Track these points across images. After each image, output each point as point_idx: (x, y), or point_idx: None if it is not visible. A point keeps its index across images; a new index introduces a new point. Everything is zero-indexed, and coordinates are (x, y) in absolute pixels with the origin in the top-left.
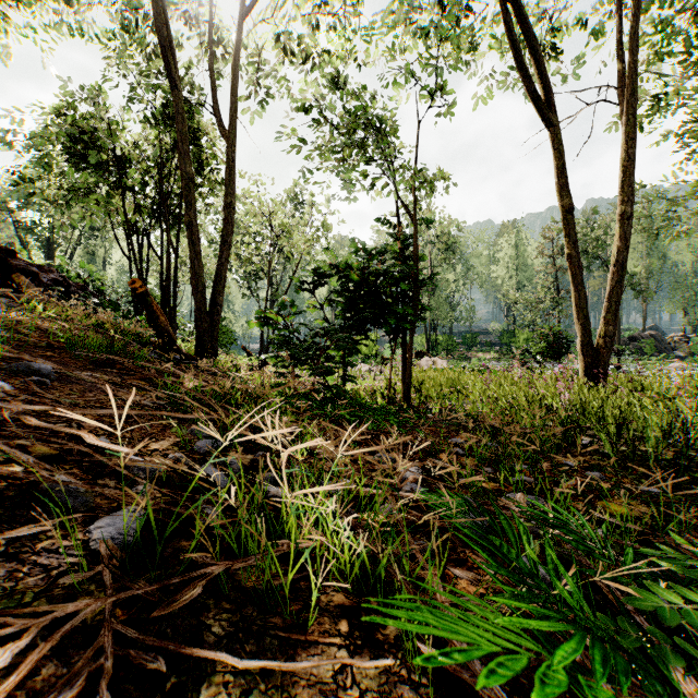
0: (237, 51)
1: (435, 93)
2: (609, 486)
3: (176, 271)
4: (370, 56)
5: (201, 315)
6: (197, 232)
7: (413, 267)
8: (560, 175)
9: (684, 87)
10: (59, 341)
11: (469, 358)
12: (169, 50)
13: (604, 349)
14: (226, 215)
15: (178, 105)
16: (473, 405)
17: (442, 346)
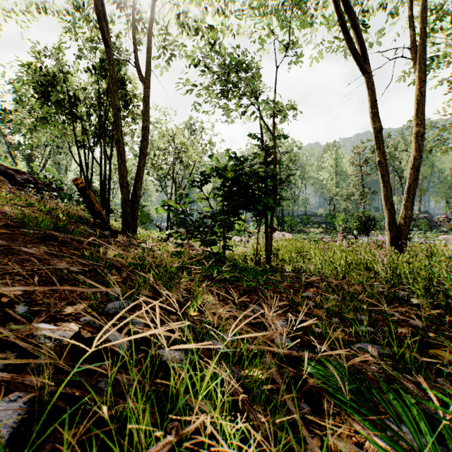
0: (150, 23)
1: (288, 47)
2: (432, 335)
3: (110, 173)
4: (241, 28)
5: (125, 203)
6: (123, 146)
7: (273, 169)
8: (373, 106)
9: (449, 52)
10: (16, 222)
11: (305, 232)
12: (103, 20)
13: (404, 227)
14: (143, 134)
15: (109, 58)
16: (316, 266)
17: (287, 224)
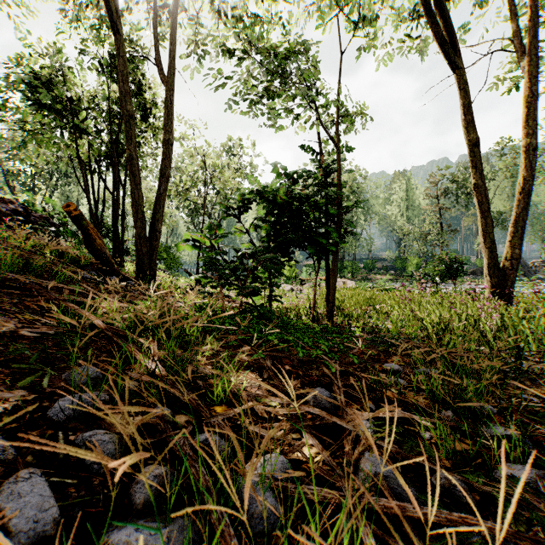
0: (175, 7)
1: (357, 27)
2: None
3: (124, 203)
4: (292, 16)
5: (140, 240)
6: (137, 165)
7: (337, 191)
8: (467, 111)
9: None
10: None
11: (370, 279)
12: None
13: (511, 270)
14: (164, 151)
15: (119, 49)
16: (396, 324)
17: (348, 269)
